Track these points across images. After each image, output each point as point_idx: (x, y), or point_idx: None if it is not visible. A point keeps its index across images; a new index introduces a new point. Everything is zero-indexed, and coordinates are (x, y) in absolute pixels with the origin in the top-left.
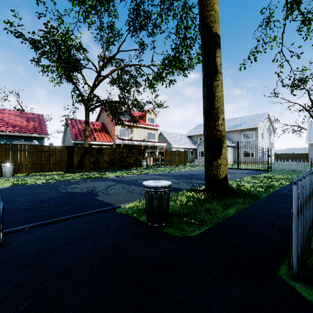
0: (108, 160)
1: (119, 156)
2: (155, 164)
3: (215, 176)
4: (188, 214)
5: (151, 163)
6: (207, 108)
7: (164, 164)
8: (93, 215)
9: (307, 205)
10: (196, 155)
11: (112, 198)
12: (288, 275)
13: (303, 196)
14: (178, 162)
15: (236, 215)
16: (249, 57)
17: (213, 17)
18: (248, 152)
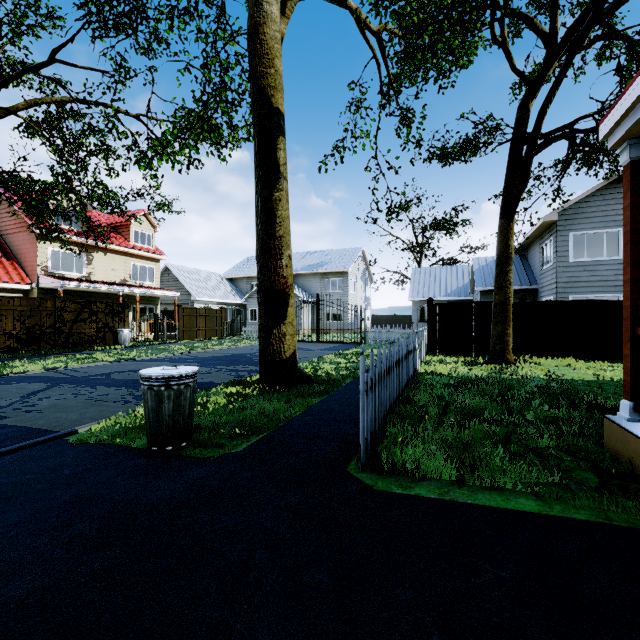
0: (17, 329)
1: (52, 320)
2: (154, 336)
3: (277, 354)
4: (229, 423)
5: (143, 335)
6: (263, 236)
7: (174, 336)
8: (3, 459)
9: (383, 382)
10: (245, 318)
11: (50, 418)
12: (357, 468)
13: (376, 371)
14: (207, 332)
15: (307, 412)
16: (332, 154)
17: (273, 80)
18: (334, 313)
